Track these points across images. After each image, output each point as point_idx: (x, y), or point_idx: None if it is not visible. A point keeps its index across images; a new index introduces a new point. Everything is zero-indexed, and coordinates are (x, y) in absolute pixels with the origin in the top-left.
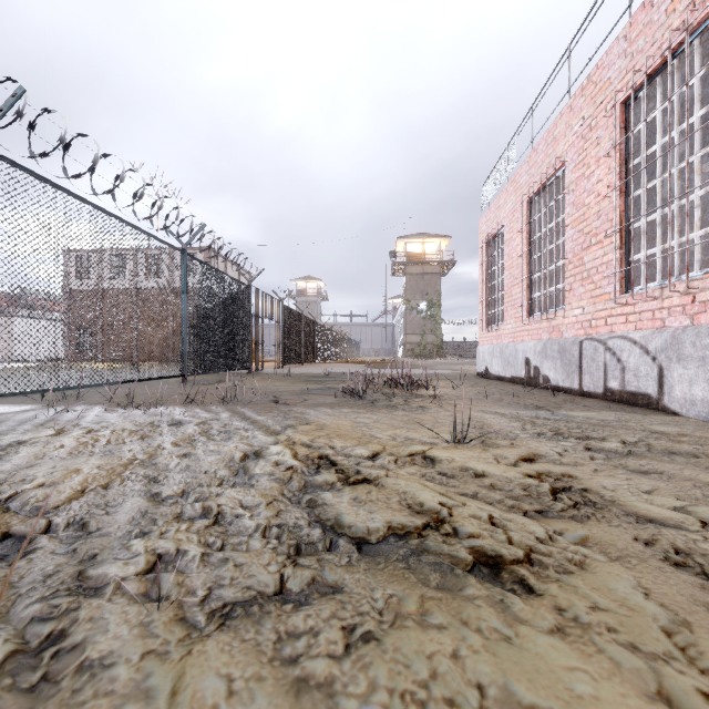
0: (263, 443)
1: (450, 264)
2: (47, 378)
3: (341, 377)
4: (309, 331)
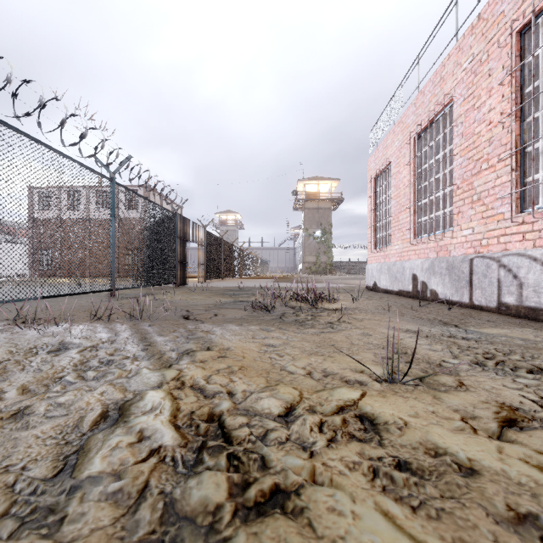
0: (142, 385)
1: (339, 201)
2: None
3: (253, 290)
4: (228, 253)
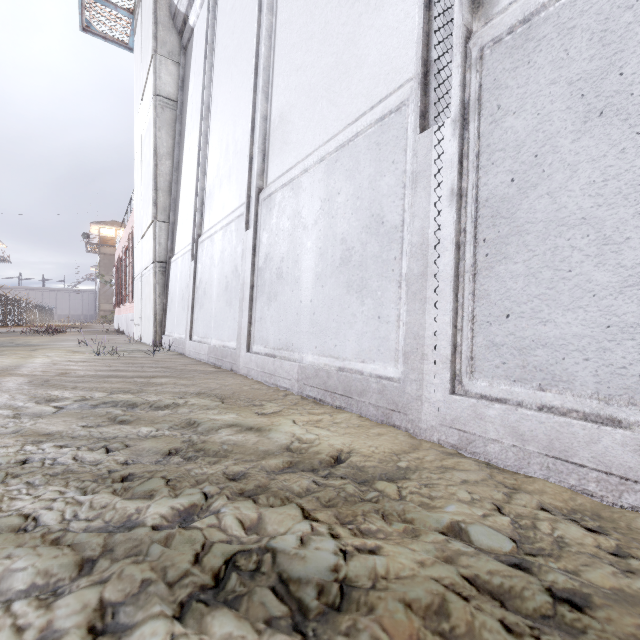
0: None
1: None
2: None
3: None
4: None
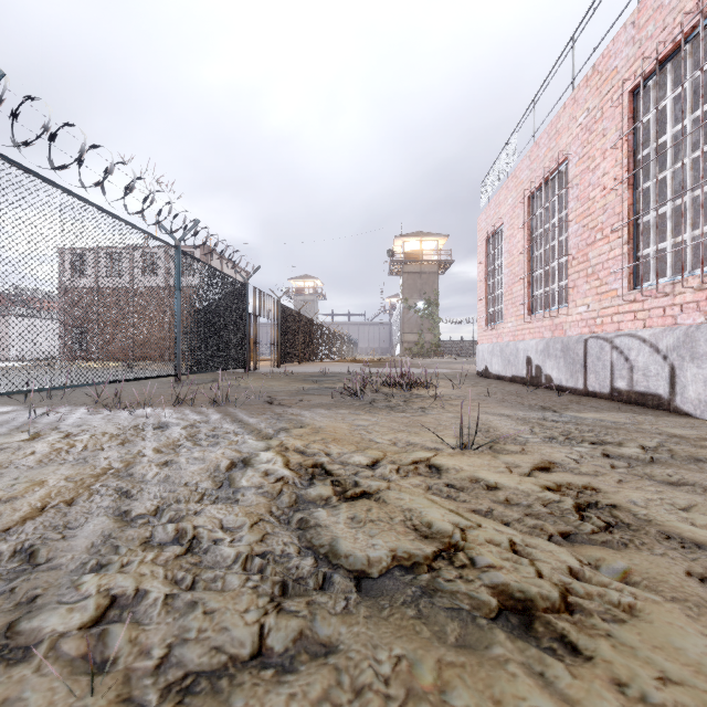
0: (253, 449)
1: (447, 263)
2: (30, 378)
3: (339, 376)
4: (306, 330)
